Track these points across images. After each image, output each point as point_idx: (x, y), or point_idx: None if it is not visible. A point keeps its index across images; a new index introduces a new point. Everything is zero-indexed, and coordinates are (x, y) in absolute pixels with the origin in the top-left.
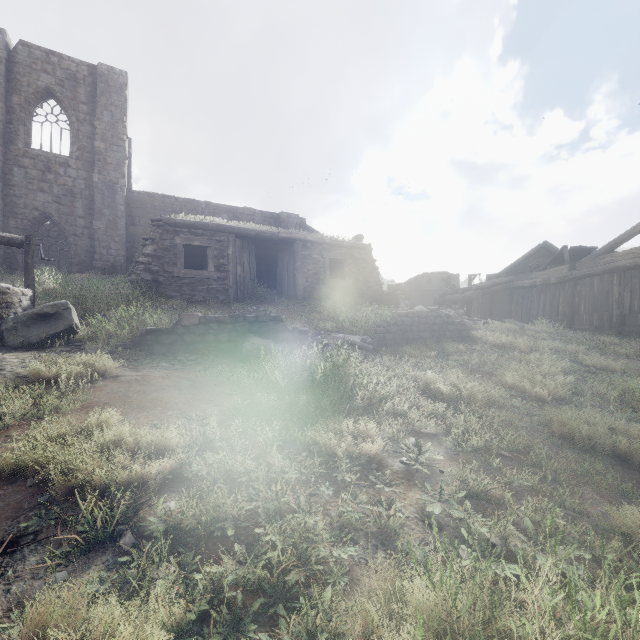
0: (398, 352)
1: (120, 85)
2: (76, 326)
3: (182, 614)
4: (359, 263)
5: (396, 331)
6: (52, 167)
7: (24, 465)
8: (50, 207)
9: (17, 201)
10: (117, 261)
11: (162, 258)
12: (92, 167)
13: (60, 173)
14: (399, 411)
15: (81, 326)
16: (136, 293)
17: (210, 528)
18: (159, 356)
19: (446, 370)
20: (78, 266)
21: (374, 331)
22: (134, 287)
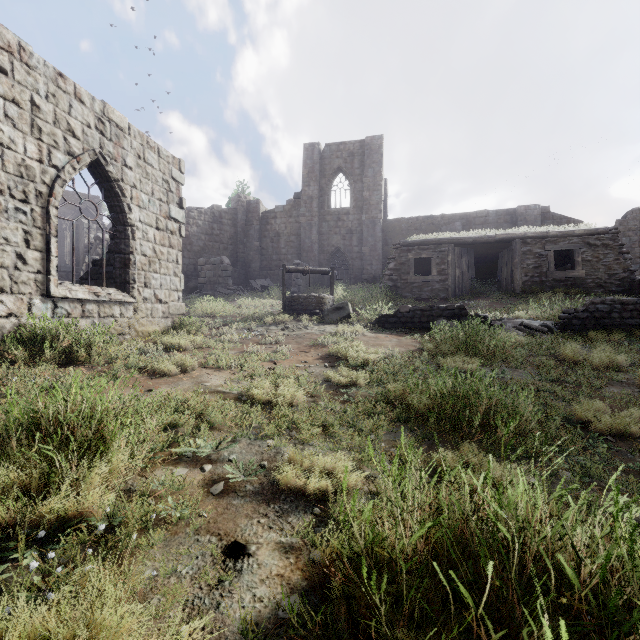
0: (575, 334)
1: (378, 146)
2: (351, 314)
3: (369, 377)
4: (597, 250)
5: (586, 317)
6: (340, 217)
7: (335, 351)
8: (339, 243)
9: (324, 243)
10: (376, 273)
11: (399, 270)
12: (362, 210)
13: (344, 220)
14: (517, 362)
15: (353, 313)
16: (382, 295)
17: (383, 372)
18: (387, 329)
19: (612, 349)
20: (354, 279)
21: (558, 317)
22: (382, 291)
